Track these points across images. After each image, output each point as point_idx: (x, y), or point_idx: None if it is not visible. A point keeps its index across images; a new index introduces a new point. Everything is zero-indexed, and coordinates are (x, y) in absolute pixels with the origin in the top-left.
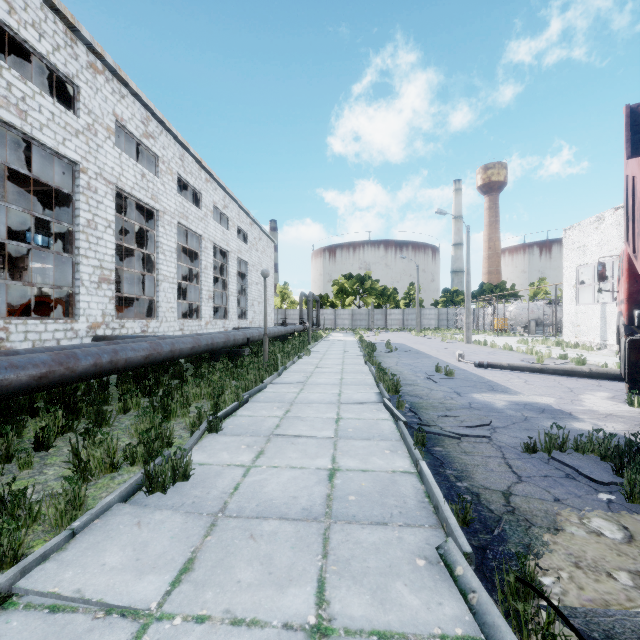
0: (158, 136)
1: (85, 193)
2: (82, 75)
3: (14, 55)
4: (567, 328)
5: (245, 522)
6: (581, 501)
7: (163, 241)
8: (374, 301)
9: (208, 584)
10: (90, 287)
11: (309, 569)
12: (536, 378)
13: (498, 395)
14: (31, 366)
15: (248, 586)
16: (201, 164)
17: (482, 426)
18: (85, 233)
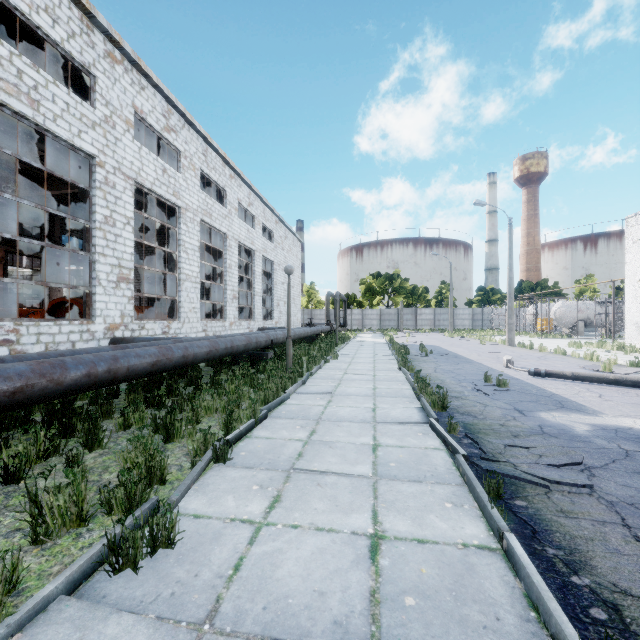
0: (180, 130)
1: (102, 188)
2: (99, 64)
3: (35, 50)
4: (629, 330)
5: None
6: None
7: (185, 239)
8: (403, 300)
9: None
10: (108, 287)
11: None
12: (612, 391)
13: (573, 415)
14: (1, 379)
15: None
16: (225, 160)
17: (572, 465)
18: (102, 230)
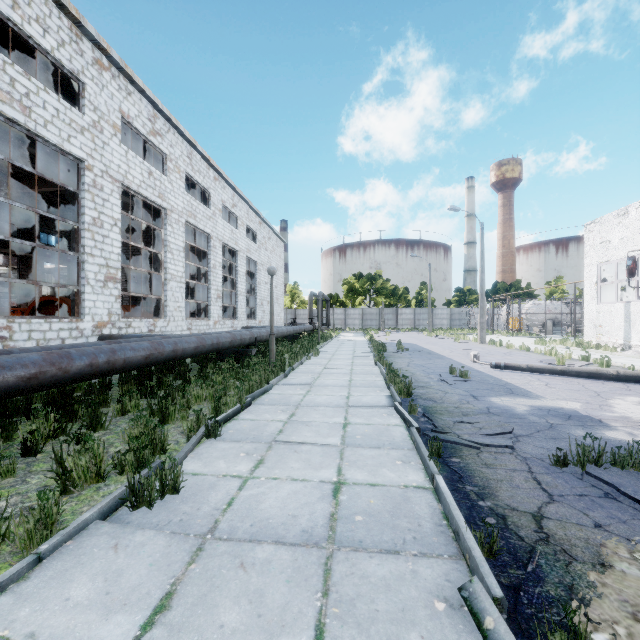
0: (165, 134)
1: (91, 191)
2: (88, 71)
3: (22, 54)
4: (587, 328)
5: (236, 546)
6: (627, 528)
7: (170, 240)
8: (385, 301)
9: (185, 628)
10: (96, 286)
11: (306, 611)
12: (558, 381)
13: (518, 399)
14: (19, 366)
15: (232, 633)
16: (209, 162)
17: (503, 434)
18: (91, 231)
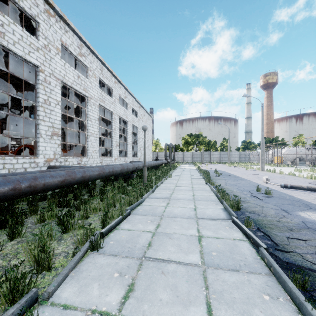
0: (87, 56)
1: (43, 84)
2: (41, 16)
3: (8, 11)
4: None
5: None
6: None
7: (90, 114)
8: (204, 148)
9: None
10: (46, 138)
11: None
12: None
13: None
14: None
15: None
16: (112, 73)
17: None
18: (43, 107)
